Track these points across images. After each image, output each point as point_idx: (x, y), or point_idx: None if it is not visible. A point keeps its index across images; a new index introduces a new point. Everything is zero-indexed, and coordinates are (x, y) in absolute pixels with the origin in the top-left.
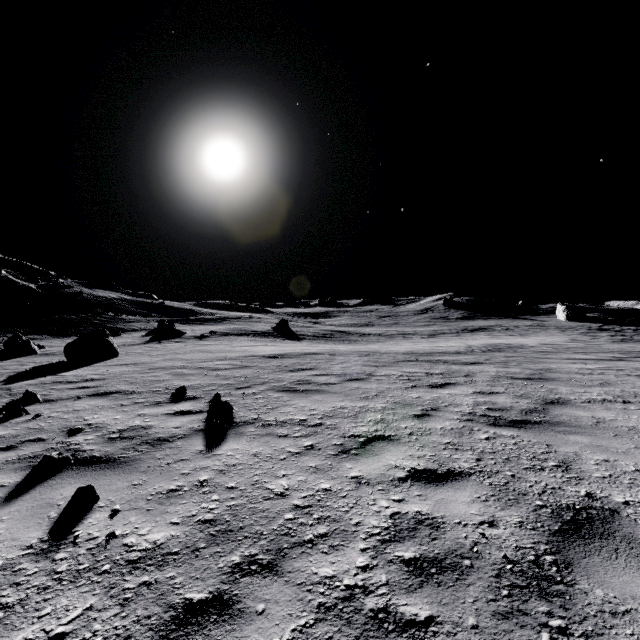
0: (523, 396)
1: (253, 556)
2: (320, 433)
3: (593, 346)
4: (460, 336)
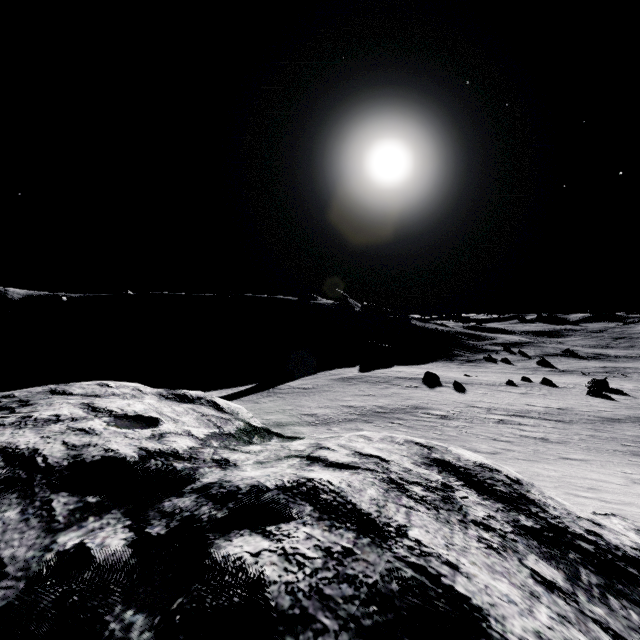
0: None
1: None
2: None
3: None
4: None
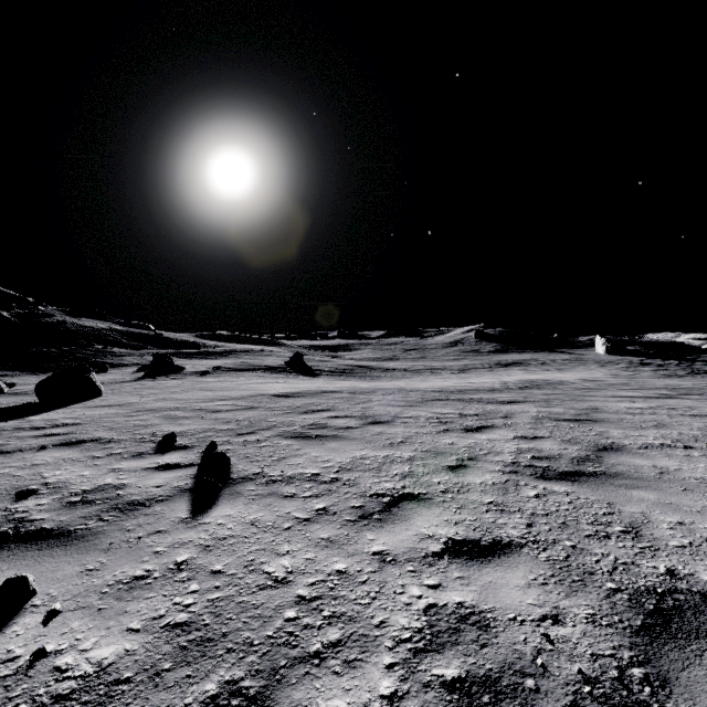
0: (571, 441)
1: (236, 682)
2: (335, 492)
3: (637, 382)
4: (493, 371)
